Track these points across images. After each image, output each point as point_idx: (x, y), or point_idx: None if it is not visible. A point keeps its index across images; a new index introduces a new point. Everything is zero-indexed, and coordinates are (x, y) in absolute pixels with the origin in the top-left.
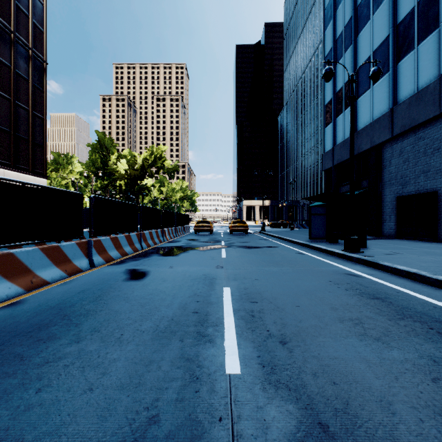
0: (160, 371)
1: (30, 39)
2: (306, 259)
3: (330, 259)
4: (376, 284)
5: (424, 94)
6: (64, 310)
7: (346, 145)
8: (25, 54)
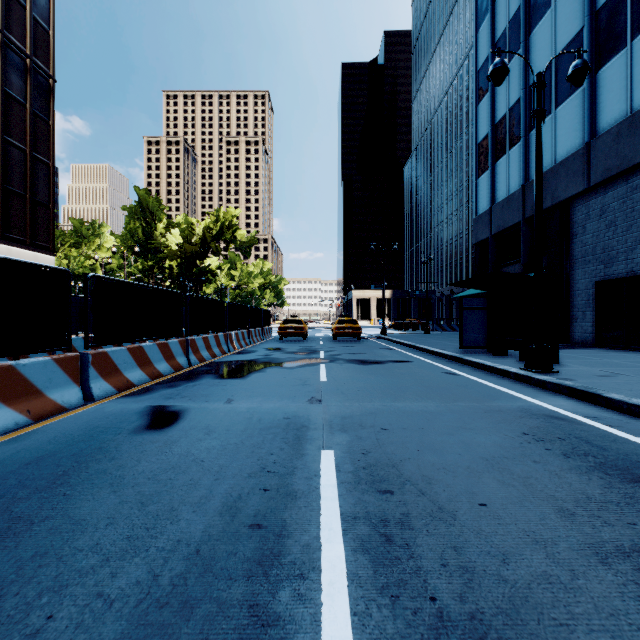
0: None
1: (27, 41)
2: (464, 384)
3: (505, 384)
4: (616, 440)
5: None
6: None
7: (511, 203)
8: (20, 64)
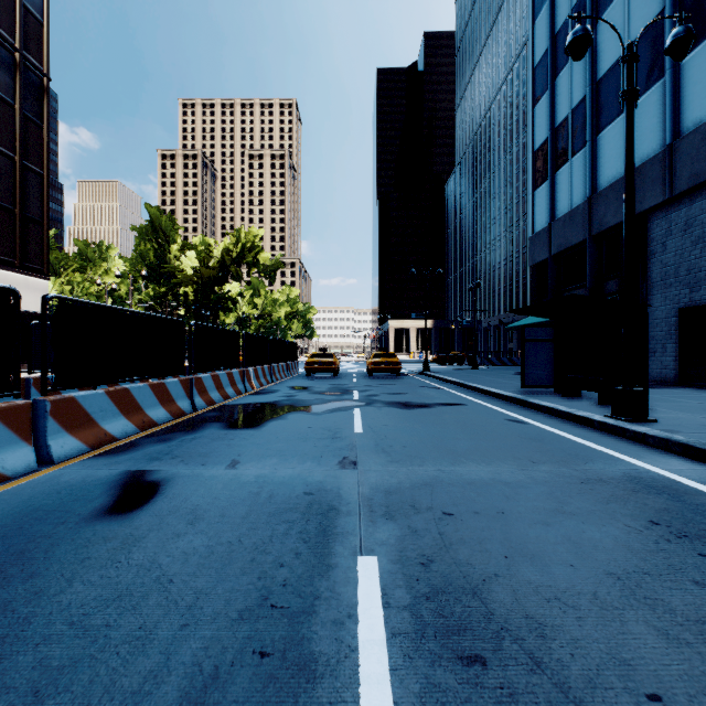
0: None
1: (16, 33)
2: (539, 437)
3: (590, 437)
4: None
5: None
6: None
7: (575, 218)
8: (7, 59)
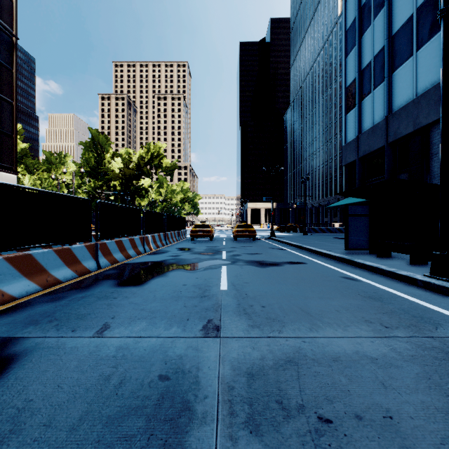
0: None
1: None
2: (377, 296)
3: (421, 296)
4: None
5: None
6: None
7: (376, 131)
8: None
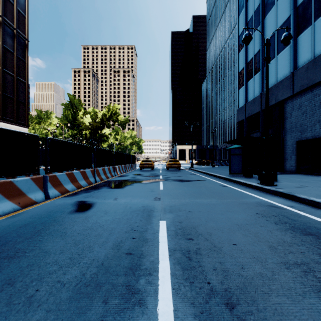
0: None
1: (14, 21)
2: (230, 191)
3: (250, 191)
4: (300, 216)
5: (320, 60)
6: None
7: (255, 102)
8: (11, 33)
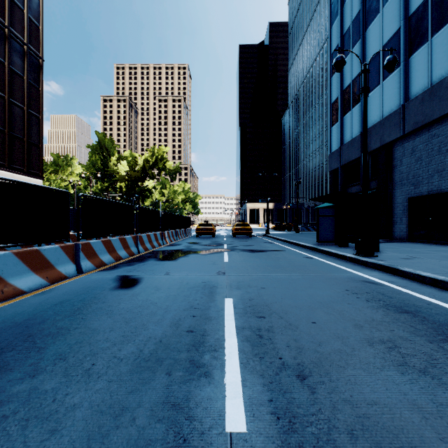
0: (133, 428)
1: (25, 34)
2: (316, 264)
3: (342, 264)
4: (400, 293)
5: (438, 89)
6: (31, 328)
7: (354, 144)
8: (20, 50)
